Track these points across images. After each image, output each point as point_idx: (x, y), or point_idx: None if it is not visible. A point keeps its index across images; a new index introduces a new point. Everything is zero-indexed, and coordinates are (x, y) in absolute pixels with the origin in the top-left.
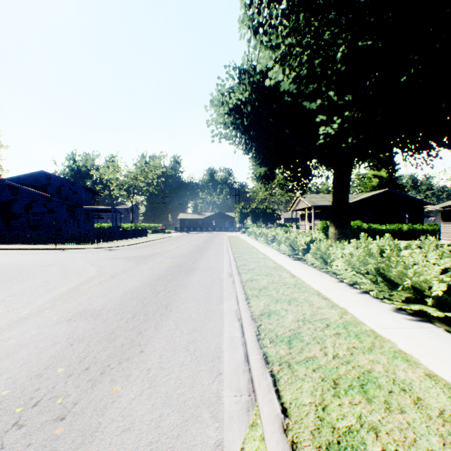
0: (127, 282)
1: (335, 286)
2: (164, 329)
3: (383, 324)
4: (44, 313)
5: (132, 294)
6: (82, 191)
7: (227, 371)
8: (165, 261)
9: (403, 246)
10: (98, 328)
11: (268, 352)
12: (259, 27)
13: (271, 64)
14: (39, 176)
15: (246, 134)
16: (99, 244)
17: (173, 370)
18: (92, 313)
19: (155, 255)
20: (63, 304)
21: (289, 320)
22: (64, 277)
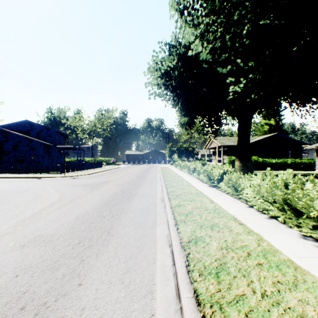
0: (81, 207)
1: (247, 211)
2: (104, 256)
3: (298, 252)
4: (4, 238)
5: (83, 218)
6: (56, 134)
7: (160, 311)
8: (113, 187)
9: (303, 180)
10: (45, 256)
11: (198, 289)
12: (184, 9)
13: (193, 39)
14: (24, 124)
15: (174, 93)
16: (66, 174)
17: (106, 310)
18: (45, 239)
19: (106, 182)
20: (23, 229)
21: (214, 247)
22: (31, 203)
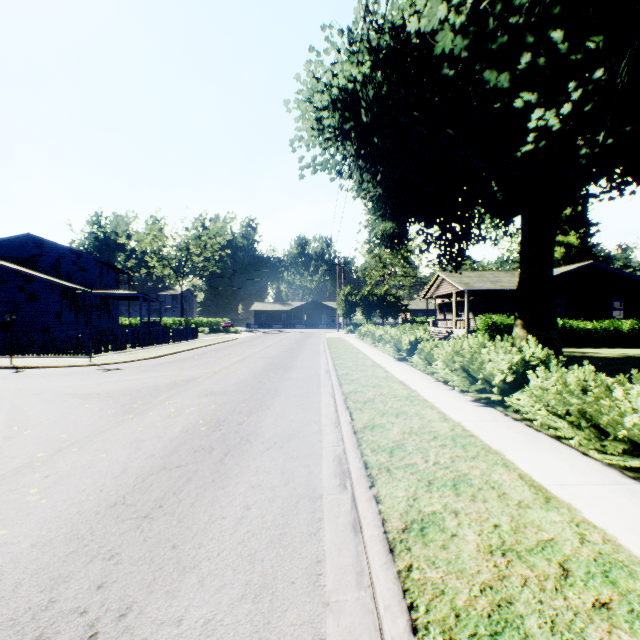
0: (2, 524)
1: None
2: None
3: None
4: None
5: None
6: (95, 266)
7: None
8: (192, 405)
9: None
10: None
11: None
12: None
13: None
14: (24, 242)
15: (362, 153)
16: (98, 357)
17: None
18: None
19: (181, 385)
20: None
21: None
22: None
